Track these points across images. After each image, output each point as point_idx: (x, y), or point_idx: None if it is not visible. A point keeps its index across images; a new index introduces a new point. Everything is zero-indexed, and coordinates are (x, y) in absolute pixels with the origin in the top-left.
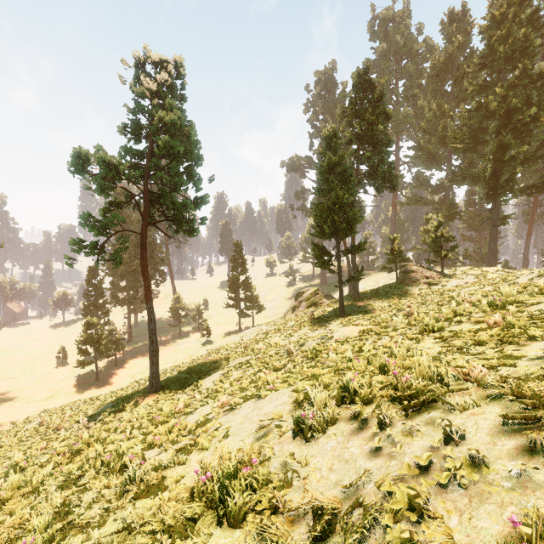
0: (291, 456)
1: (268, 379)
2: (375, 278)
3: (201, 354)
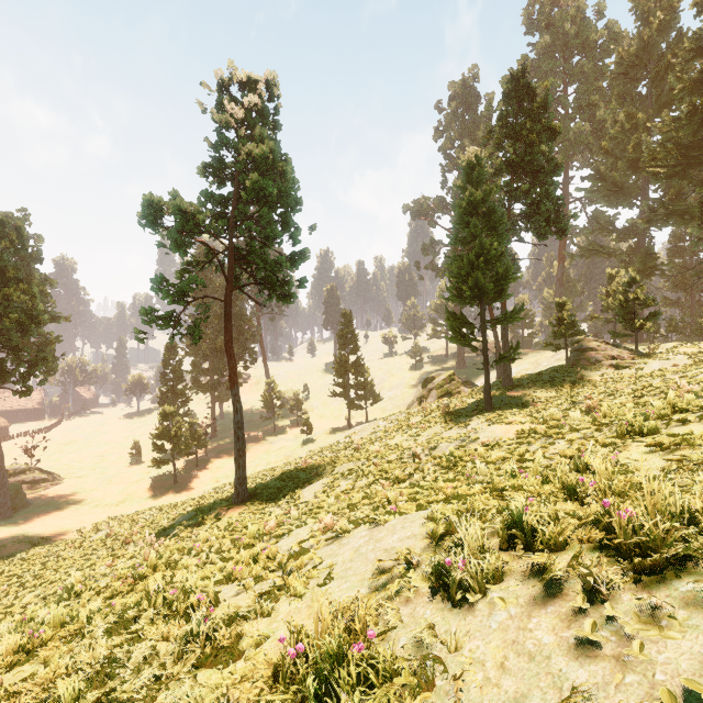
0: (430, 629)
1: (388, 496)
2: (534, 359)
3: (300, 456)
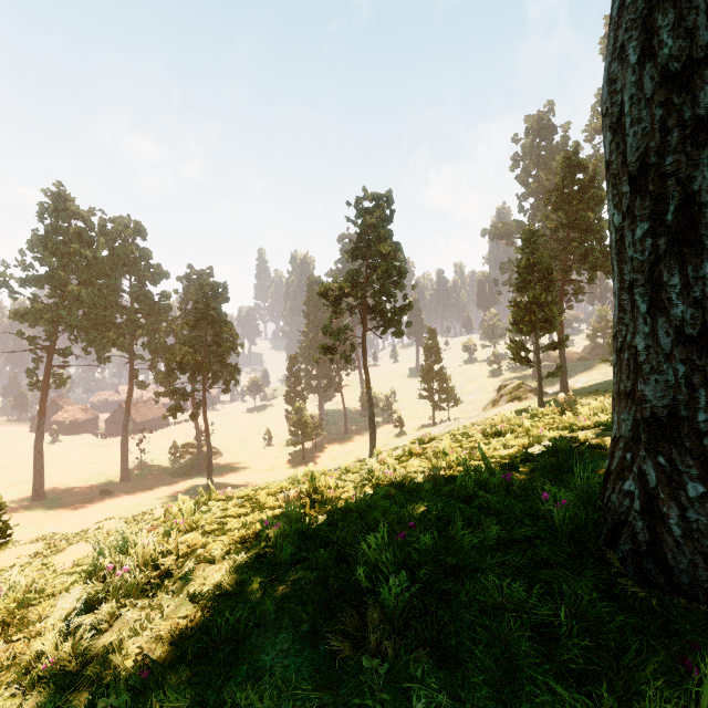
0: None
1: None
2: (604, 370)
3: (397, 443)
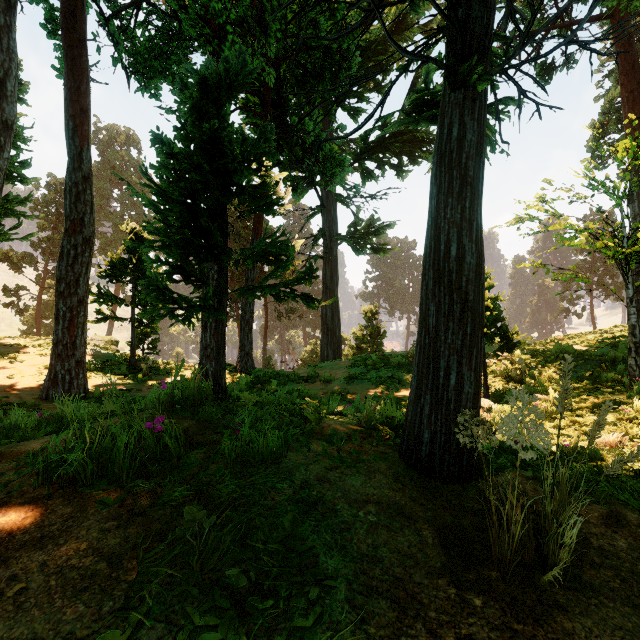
0: None
1: None
2: None
3: None
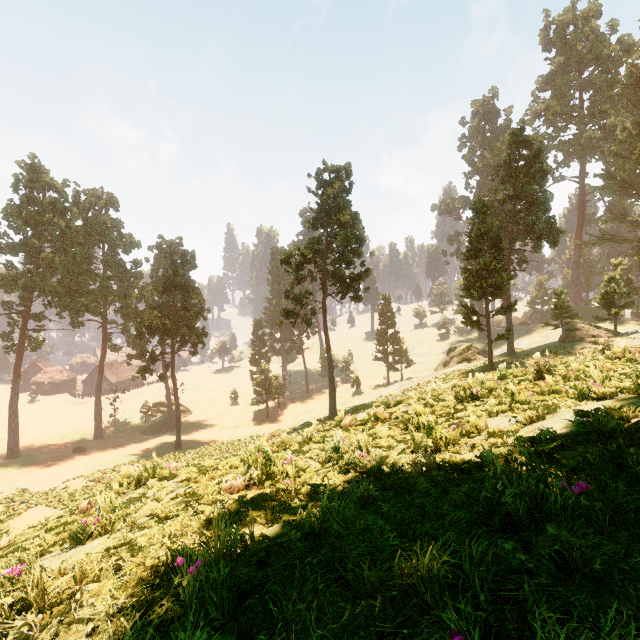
0: None
1: None
2: (544, 333)
3: (355, 402)
